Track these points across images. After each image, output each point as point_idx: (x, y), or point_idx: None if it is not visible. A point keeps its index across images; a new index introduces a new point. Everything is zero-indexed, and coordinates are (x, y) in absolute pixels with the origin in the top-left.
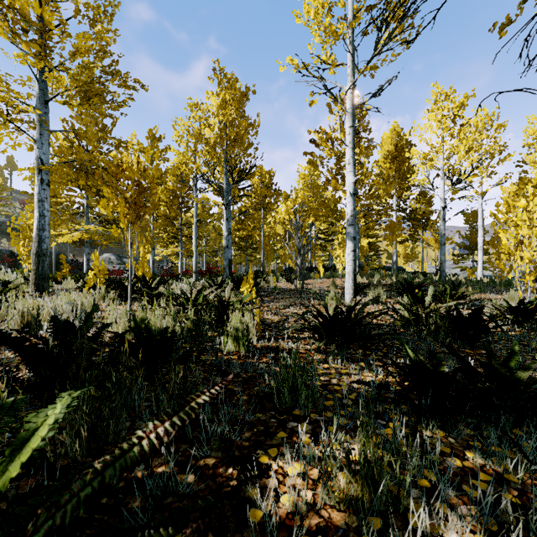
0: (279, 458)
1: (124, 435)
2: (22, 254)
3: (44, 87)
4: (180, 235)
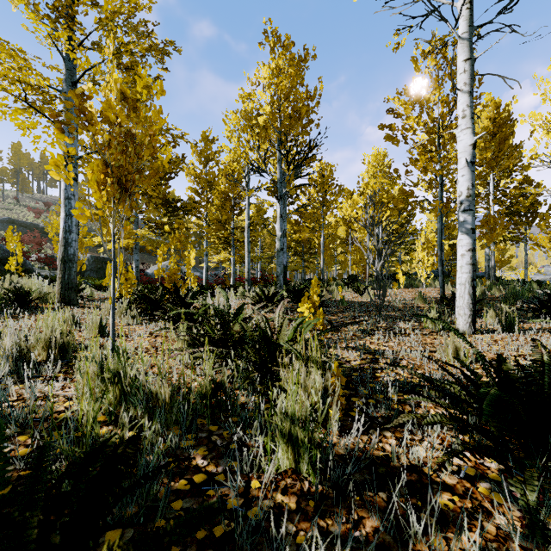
0: None
1: None
2: None
3: (70, 67)
4: (232, 240)
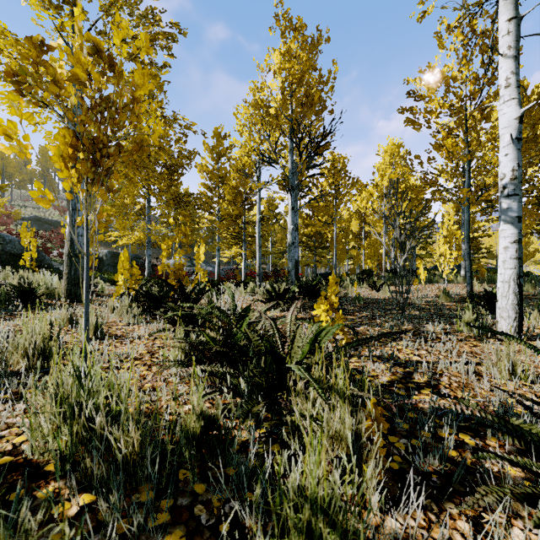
0: None
1: None
2: None
3: None
4: (244, 235)
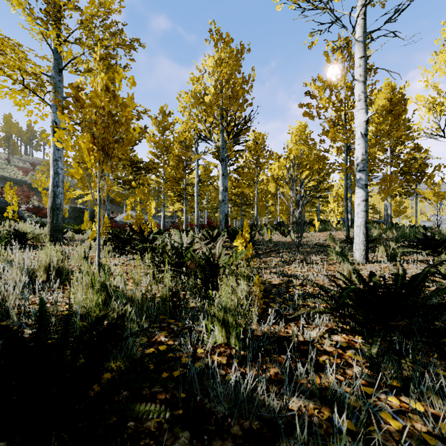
0: None
1: None
2: None
3: (58, 57)
4: (185, 194)
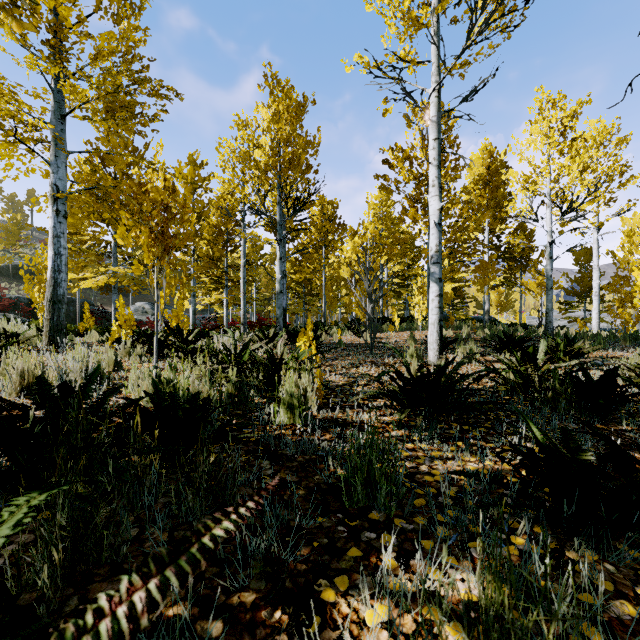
0: (352, 593)
1: (125, 551)
2: (37, 302)
3: (60, 99)
4: (226, 279)
